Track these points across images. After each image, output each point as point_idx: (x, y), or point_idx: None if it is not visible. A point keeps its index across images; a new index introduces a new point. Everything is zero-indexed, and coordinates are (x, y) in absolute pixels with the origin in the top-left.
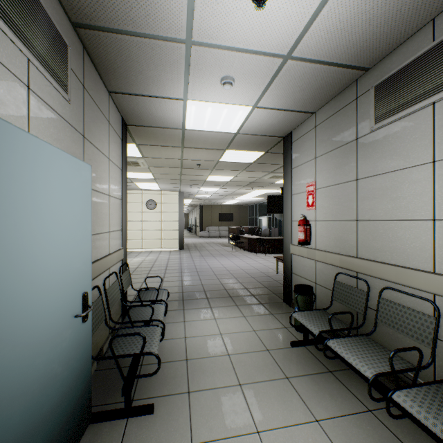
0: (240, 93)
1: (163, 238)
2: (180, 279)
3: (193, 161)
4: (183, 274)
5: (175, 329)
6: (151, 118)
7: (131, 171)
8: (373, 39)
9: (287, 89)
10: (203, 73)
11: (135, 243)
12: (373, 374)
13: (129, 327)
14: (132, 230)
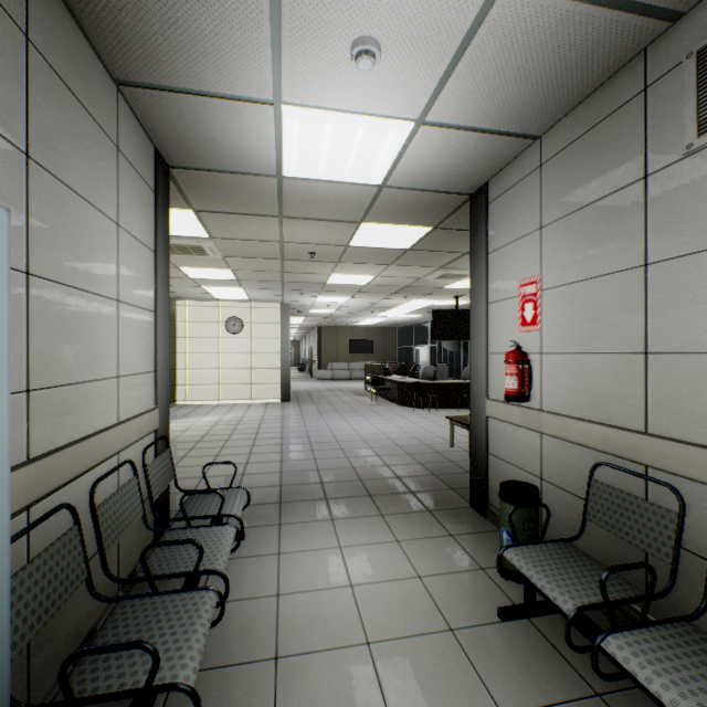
0: (392, 85)
1: (255, 382)
2: (278, 459)
3: (302, 246)
4: (284, 448)
5: (259, 572)
6: (213, 149)
7: (193, 265)
8: None
9: (492, 75)
10: (313, 26)
11: (207, 391)
12: None
13: (142, 595)
14: (202, 369)
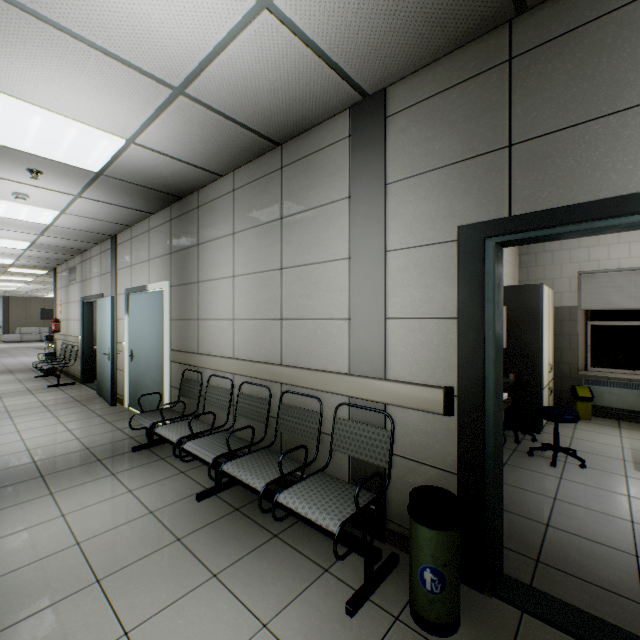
0: (3, 257)
1: None
2: None
3: None
4: None
5: None
6: None
7: None
8: (58, 257)
9: (33, 259)
10: None
11: None
12: (44, 365)
13: None
14: None
